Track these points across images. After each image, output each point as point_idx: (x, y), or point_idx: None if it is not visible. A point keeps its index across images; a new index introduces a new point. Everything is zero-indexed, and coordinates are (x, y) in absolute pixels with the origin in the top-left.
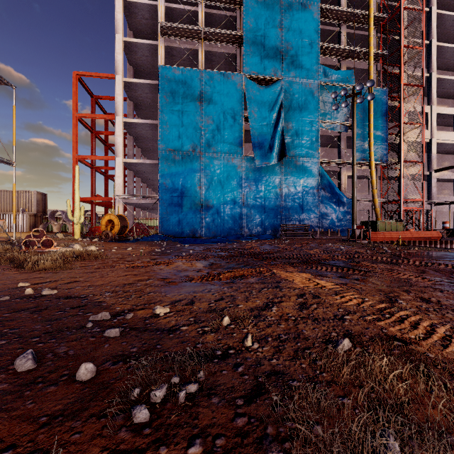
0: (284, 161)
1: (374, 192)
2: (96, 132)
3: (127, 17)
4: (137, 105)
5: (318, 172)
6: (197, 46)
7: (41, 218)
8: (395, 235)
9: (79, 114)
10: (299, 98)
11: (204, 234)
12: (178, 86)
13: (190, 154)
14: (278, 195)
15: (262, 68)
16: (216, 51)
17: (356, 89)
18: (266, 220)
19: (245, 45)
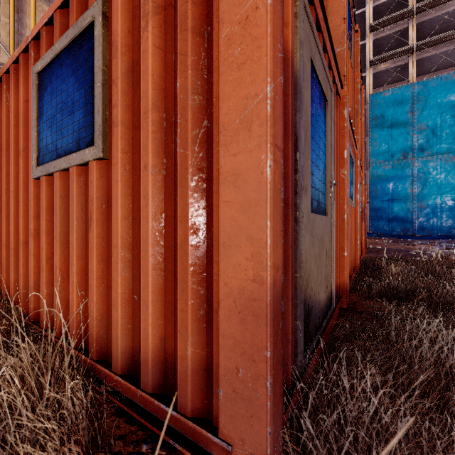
0: None
1: None
2: None
3: None
4: None
5: None
6: (406, 60)
7: None
8: None
9: None
10: None
11: (416, 233)
12: (388, 106)
13: (400, 162)
14: None
15: None
16: (430, 55)
17: None
18: None
19: None
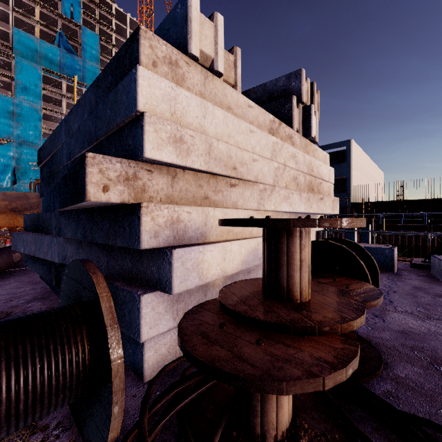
0: (16, 185)
1: None
2: None
3: None
4: None
5: None
6: None
7: None
8: None
9: None
10: (27, 153)
11: None
12: None
13: None
14: None
15: None
16: None
17: None
18: None
19: None
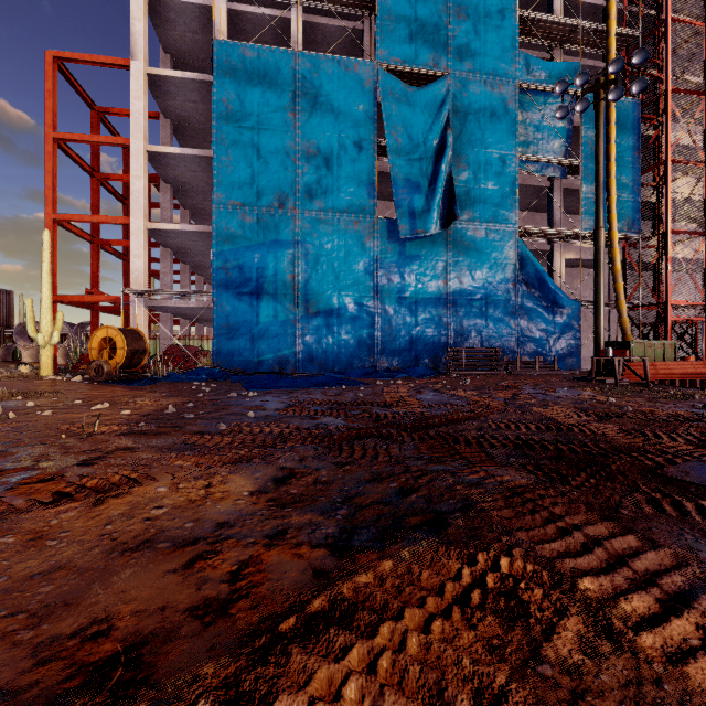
0: (452, 229)
1: (619, 288)
2: (100, 175)
3: None
4: (181, 128)
5: (515, 251)
6: (289, 12)
7: (1, 336)
8: (677, 369)
9: (58, 134)
10: (480, 112)
11: (302, 366)
12: (251, 80)
13: (274, 212)
14: (441, 293)
15: (411, 52)
16: (325, 23)
17: (608, 70)
18: (419, 339)
19: (379, 8)
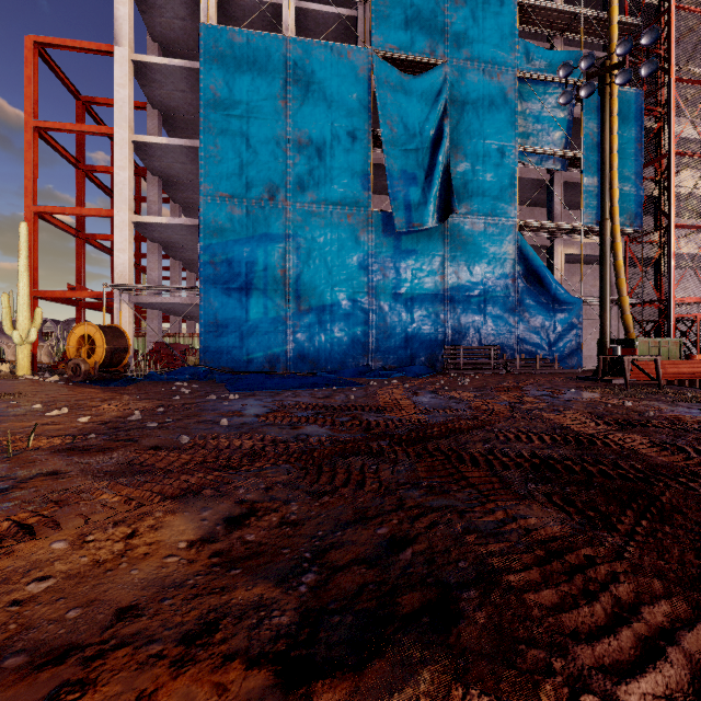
0: (449, 222)
1: (622, 284)
2: (85, 167)
3: None
4: (169, 119)
5: (514, 245)
6: None
7: None
8: (686, 368)
9: (38, 122)
10: (478, 102)
11: (293, 365)
12: (240, 67)
13: (264, 204)
14: (438, 288)
15: (407, 39)
16: (318, 9)
17: (615, 52)
18: (415, 337)
19: None
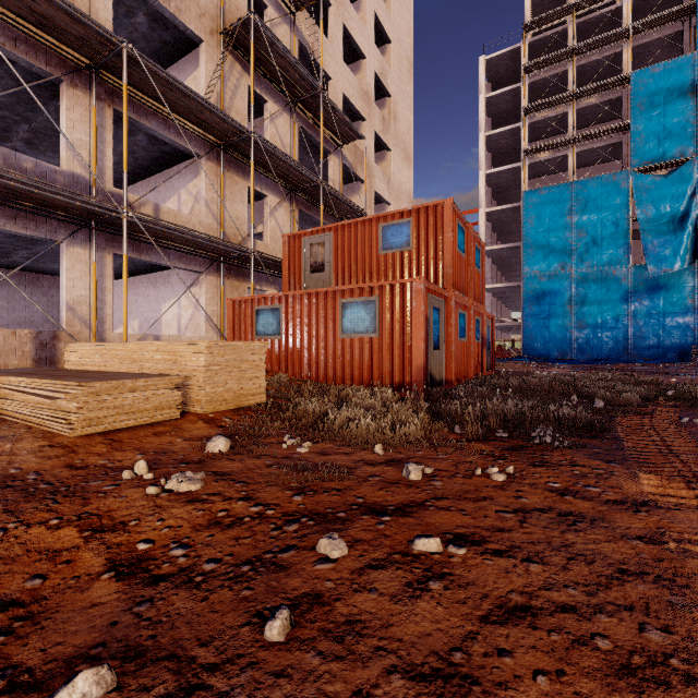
0: None
1: None
2: None
3: (487, 145)
4: (495, 224)
5: None
6: (567, 151)
7: None
8: None
9: None
10: None
11: (575, 357)
12: (544, 206)
13: (558, 273)
14: (688, 308)
15: (659, 153)
16: (592, 148)
17: None
18: (666, 340)
19: (632, 135)
